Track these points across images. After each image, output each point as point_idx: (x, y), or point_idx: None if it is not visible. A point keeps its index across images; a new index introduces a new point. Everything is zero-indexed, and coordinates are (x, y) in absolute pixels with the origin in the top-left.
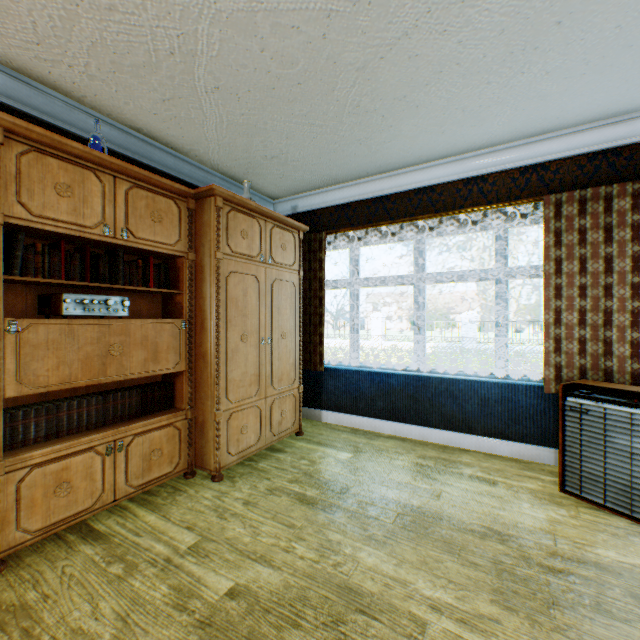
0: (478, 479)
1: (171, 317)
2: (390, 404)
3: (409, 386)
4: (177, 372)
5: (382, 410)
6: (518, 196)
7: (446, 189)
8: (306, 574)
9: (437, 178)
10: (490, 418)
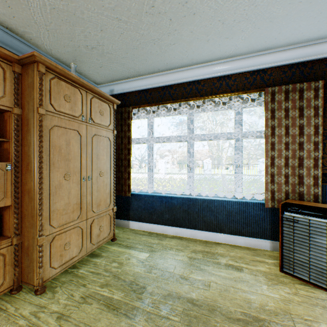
0: (231, 267)
1: (0, 161)
2: (173, 216)
3: (184, 204)
4: (5, 206)
5: (168, 220)
6: (249, 88)
7: (207, 82)
8: None
9: (201, 75)
10: (233, 223)
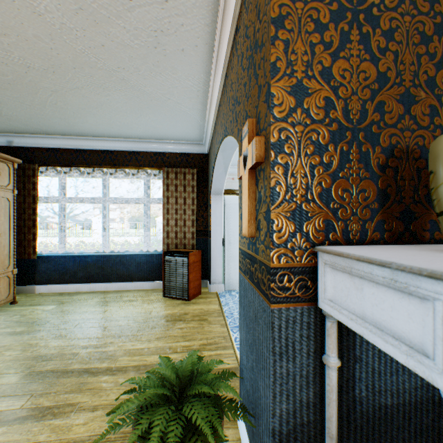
0: (130, 300)
1: None
2: (87, 273)
3: (99, 261)
4: None
5: (82, 278)
6: (154, 165)
7: (120, 154)
8: (12, 360)
9: (115, 147)
10: (142, 272)
